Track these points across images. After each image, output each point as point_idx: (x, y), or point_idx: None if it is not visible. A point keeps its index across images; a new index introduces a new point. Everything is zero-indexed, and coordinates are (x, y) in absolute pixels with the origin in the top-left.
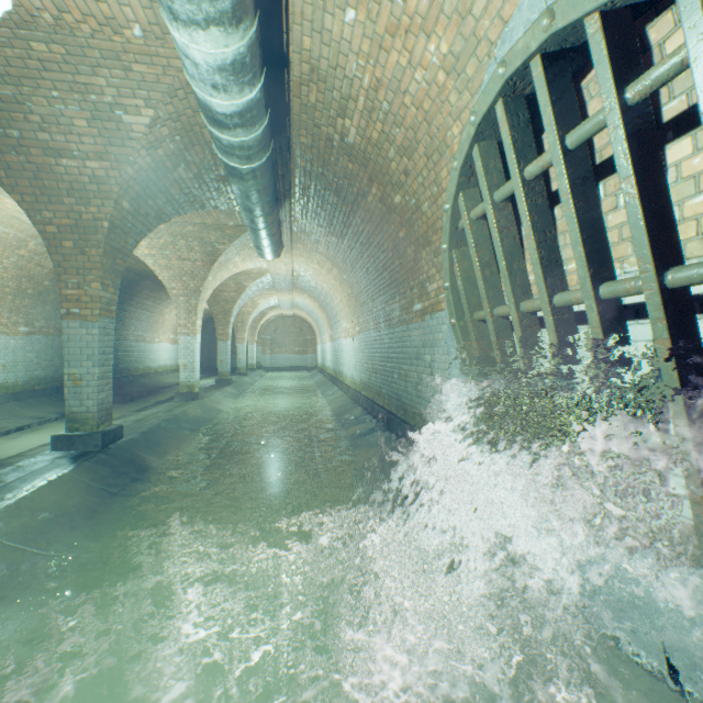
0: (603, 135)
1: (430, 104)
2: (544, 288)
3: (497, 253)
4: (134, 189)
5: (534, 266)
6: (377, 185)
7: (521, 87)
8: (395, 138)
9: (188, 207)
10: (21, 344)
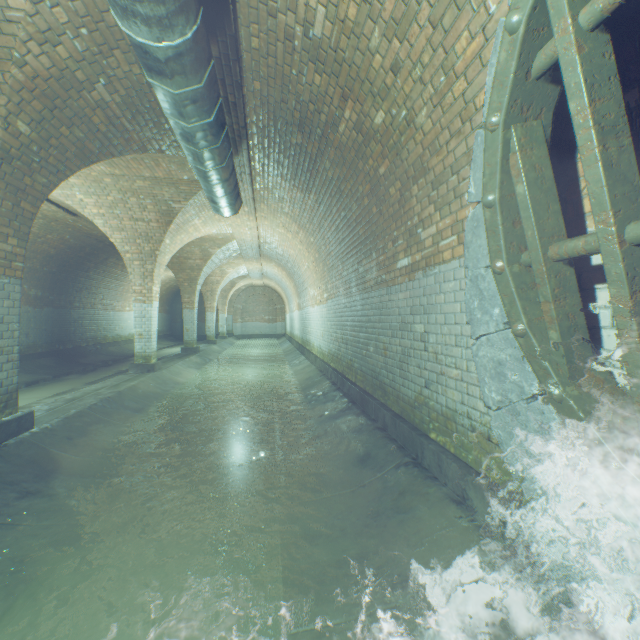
0: None
1: None
2: None
3: None
4: (33, 106)
5: None
6: (352, 102)
7: None
8: (383, 7)
9: (123, 146)
10: None
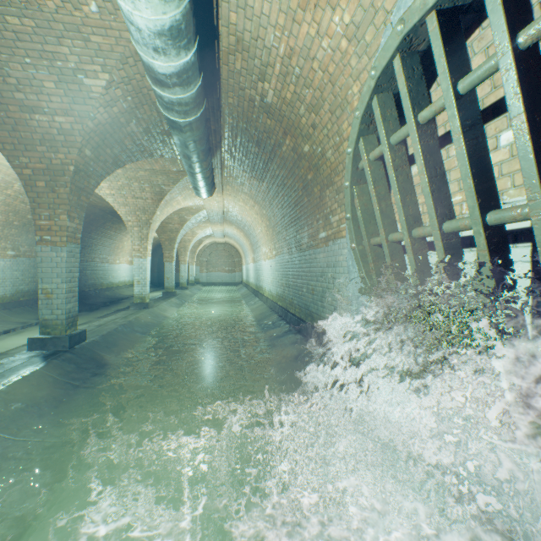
0: (485, 86)
1: (334, 68)
2: (435, 216)
3: (392, 188)
4: (94, 140)
5: (426, 198)
6: (290, 137)
7: (416, 43)
8: (305, 98)
9: (139, 155)
10: (9, 264)
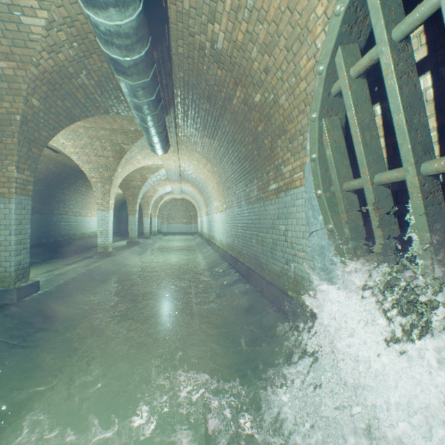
0: None
1: None
2: None
3: (391, 105)
4: (42, 89)
5: None
6: (241, 87)
7: None
8: (258, 36)
9: (94, 111)
10: None
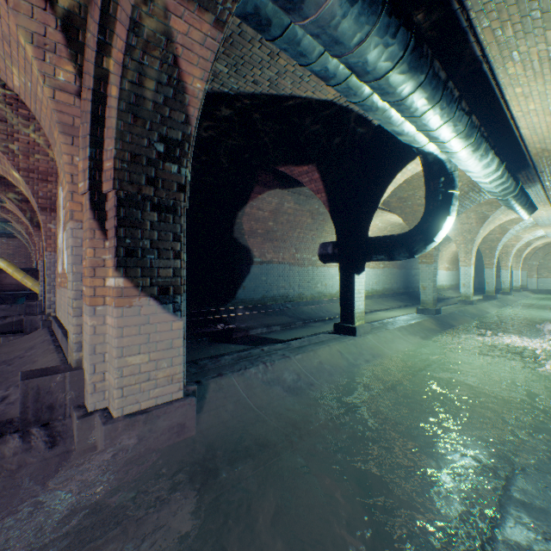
0: None
1: None
2: None
3: None
4: None
5: None
6: None
7: None
8: None
9: (470, 204)
10: (380, 272)
